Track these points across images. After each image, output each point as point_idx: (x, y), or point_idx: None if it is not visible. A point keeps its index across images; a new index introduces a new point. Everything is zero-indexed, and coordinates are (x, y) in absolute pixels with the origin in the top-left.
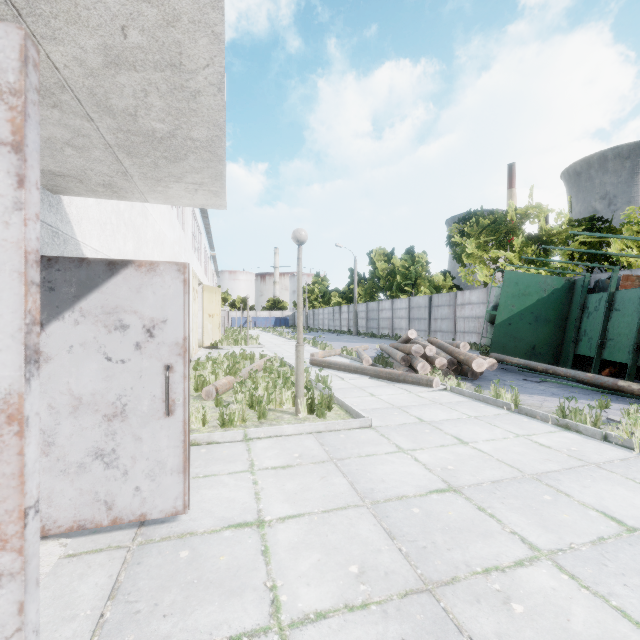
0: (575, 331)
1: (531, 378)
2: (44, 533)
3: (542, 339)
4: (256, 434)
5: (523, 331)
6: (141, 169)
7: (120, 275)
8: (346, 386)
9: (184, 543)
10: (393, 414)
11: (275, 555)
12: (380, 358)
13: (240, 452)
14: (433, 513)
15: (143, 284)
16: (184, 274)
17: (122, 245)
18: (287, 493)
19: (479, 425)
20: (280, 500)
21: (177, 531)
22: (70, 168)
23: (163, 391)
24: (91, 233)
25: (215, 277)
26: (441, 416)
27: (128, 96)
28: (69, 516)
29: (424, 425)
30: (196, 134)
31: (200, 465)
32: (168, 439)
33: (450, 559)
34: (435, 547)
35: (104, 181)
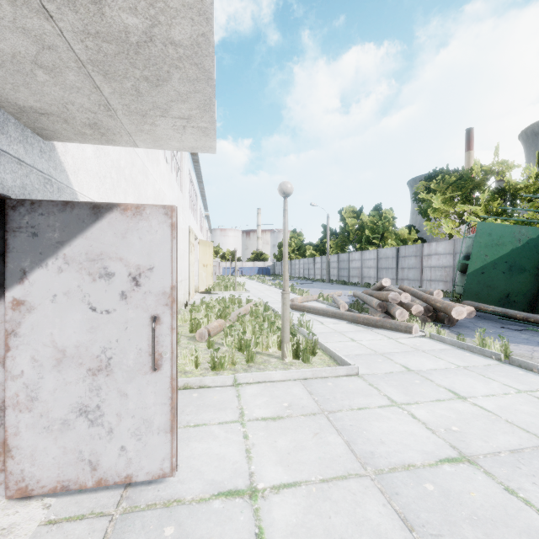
0: None
1: (510, 326)
2: (27, 493)
3: (516, 287)
4: (245, 379)
5: (496, 280)
6: (123, 99)
7: (105, 219)
8: (326, 330)
9: (170, 515)
10: (377, 361)
11: None
12: (355, 304)
13: (230, 398)
14: (451, 493)
15: (129, 229)
16: (171, 218)
17: (122, 199)
18: (279, 452)
19: (471, 377)
20: (273, 461)
21: (164, 496)
22: (50, 102)
23: (149, 344)
24: (89, 184)
25: (209, 233)
26: (427, 365)
27: None
28: (52, 476)
29: (412, 375)
30: (178, 33)
31: (191, 412)
32: (155, 396)
33: None
34: None
35: (89, 119)
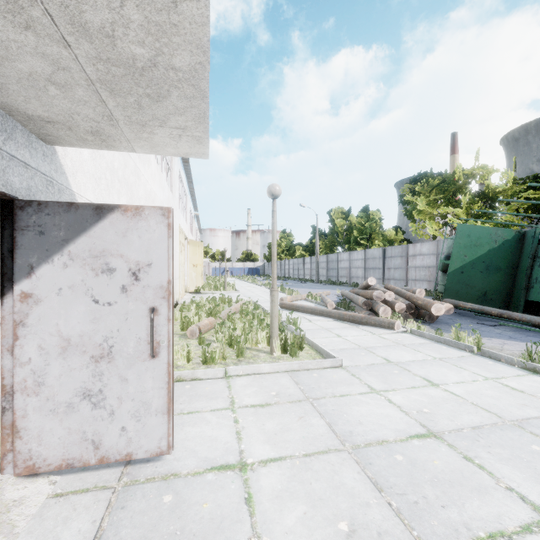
0: (526, 279)
1: (485, 322)
2: (34, 471)
3: (493, 286)
4: (235, 372)
5: (475, 279)
6: (125, 111)
7: (107, 219)
8: (314, 327)
9: (168, 486)
10: (360, 354)
11: (259, 505)
12: (342, 302)
13: (221, 389)
14: (418, 461)
15: (129, 228)
16: (168, 218)
17: (116, 199)
18: (267, 433)
19: (445, 367)
20: (261, 441)
21: (161, 472)
22: (57, 112)
23: (148, 333)
24: (86, 185)
25: (198, 234)
26: (407, 357)
27: (102, 7)
28: (58, 454)
29: (392, 366)
30: (178, 61)
31: (184, 401)
32: (153, 380)
33: (447, 519)
34: (427, 503)
35: (92, 128)
